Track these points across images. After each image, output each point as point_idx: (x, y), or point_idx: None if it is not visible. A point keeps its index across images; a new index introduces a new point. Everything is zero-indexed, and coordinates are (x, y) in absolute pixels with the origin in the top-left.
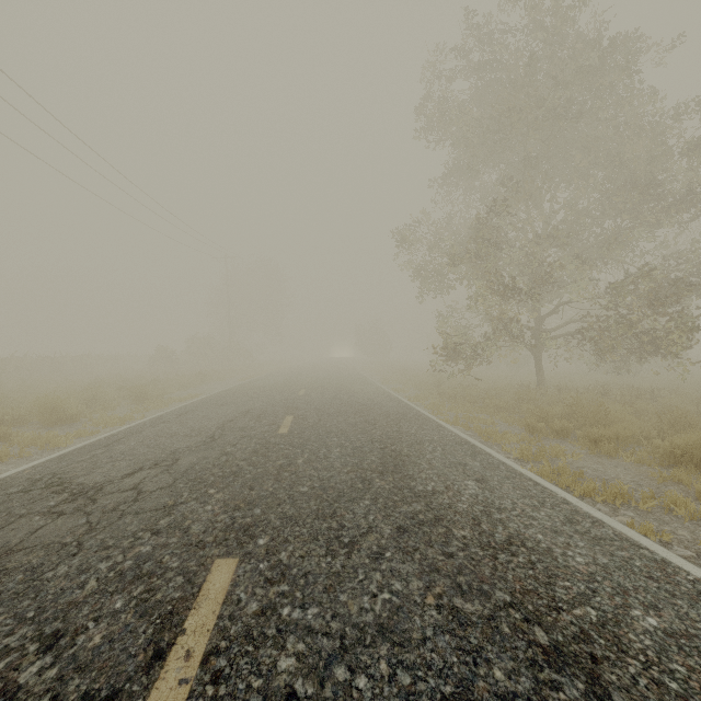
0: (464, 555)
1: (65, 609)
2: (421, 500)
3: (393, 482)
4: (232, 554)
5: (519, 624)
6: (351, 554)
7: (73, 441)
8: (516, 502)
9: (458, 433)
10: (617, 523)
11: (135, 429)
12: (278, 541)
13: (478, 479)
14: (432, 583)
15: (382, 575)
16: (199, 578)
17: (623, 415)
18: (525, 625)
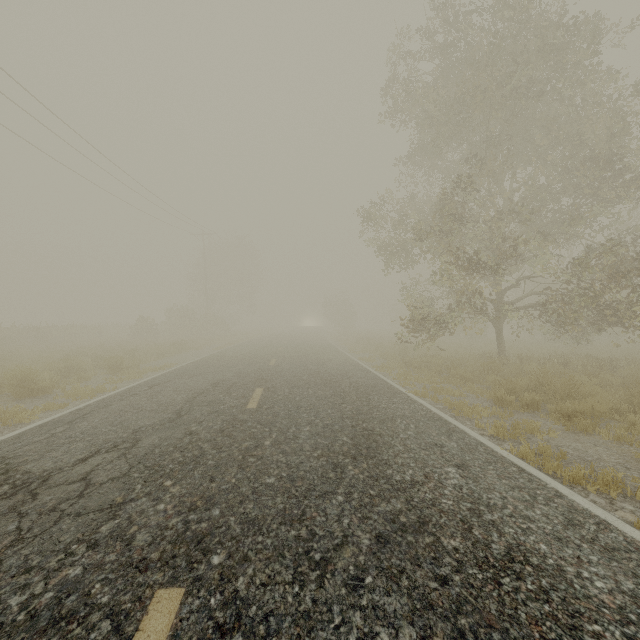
0: (461, 580)
1: None
2: (400, 494)
3: (368, 470)
4: (178, 581)
5: None
6: (323, 580)
7: (39, 416)
8: (505, 495)
9: (428, 406)
10: (623, 524)
11: (103, 403)
12: (236, 559)
13: (458, 464)
14: (427, 630)
15: (363, 617)
16: (131, 625)
17: (593, 388)
18: None
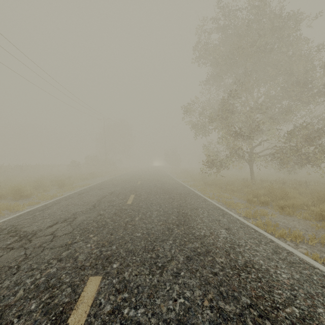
0: (223, 274)
1: (2, 309)
2: (198, 240)
3: (184, 230)
4: (99, 274)
5: (257, 319)
6: (162, 273)
7: (26, 208)
8: (247, 241)
9: (214, 203)
10: (300, 253)
11: (57, 201)
12: (124, 265)
13: (226, 228)
14: (206, 291)
15: (179, 287)
16: (80, 289)
17: (295, 194)
18: (260, 320)
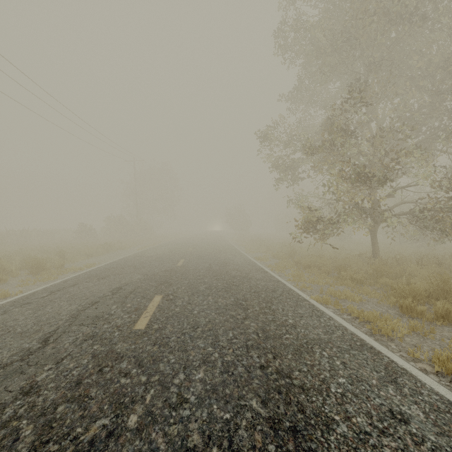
0: None
1: None
2: None
3: None
4: None
5: None
6: None
7: None
8: None
9: (340, 321)
10: None
11: None
12: None
13: None
14: None
15: None
16: None
17: None
18: None
